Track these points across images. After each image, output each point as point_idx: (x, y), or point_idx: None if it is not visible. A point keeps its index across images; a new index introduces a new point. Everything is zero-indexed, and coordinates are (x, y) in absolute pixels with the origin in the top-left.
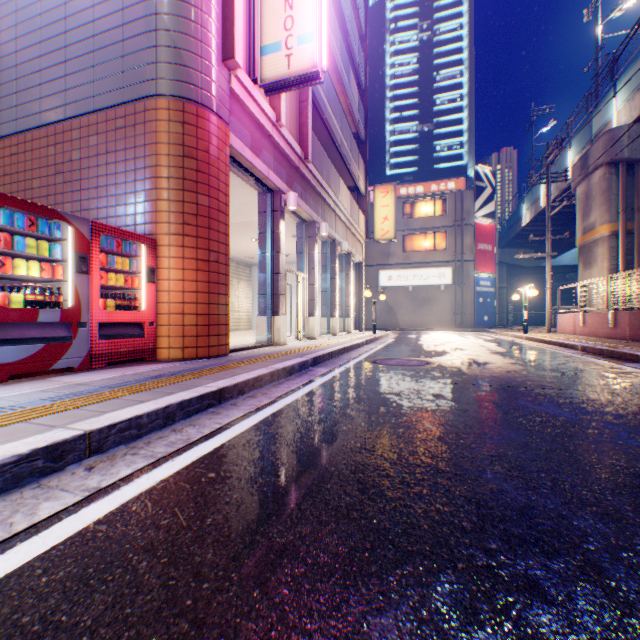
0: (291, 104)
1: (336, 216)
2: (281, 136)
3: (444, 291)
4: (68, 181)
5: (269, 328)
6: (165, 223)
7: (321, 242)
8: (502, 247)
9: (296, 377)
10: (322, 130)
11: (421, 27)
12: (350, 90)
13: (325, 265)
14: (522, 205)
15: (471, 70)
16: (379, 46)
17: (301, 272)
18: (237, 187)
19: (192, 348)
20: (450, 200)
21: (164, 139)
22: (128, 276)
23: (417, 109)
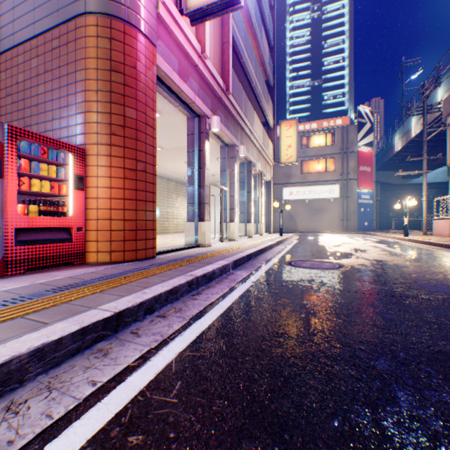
0: (215, 44)
1: (251, 142)
2: (206, 68)
3: (333, 203)
4: (15, 101)
5: (196, 232)
6: (93, 133)
7: (239, 164)
8: (376, 169)
9: (216, 283)
10: (240, 74)
11: (313, 9)
12: (262, 44)
13: (242, 182)
14: (394, 136)
15: (351, 38)
16: (281, 24)
17: (223, 186)
18: (169, 114)
19: (119, 252)
20: (338, 133)
21: (92, 54)
22: (54, 183)
23: (309, 69)
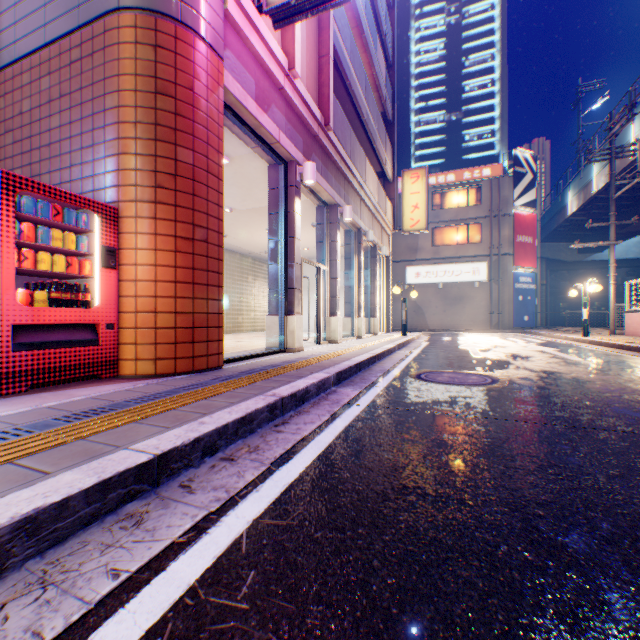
0: (308, 57)
1: (361, 201)
2: (295, 92)
3: (478, 288)
4: (18, 140)
5: (281, 330)
6: (130, 186)
7: (344, 232)
8: (541, 240)
9: (311, 407)
10: (345, 102)
11: (448, 10)
12: (377, 60)
13: (348, 258)
14: (567, 192)
15: (503, 53)
16: (403, 33)
17: (321, 264)
18: (243, 159)
19: (168, 360)
20: (485, 188)
21: (129, 69)
22: (72, 258)
23: (444, 97)
